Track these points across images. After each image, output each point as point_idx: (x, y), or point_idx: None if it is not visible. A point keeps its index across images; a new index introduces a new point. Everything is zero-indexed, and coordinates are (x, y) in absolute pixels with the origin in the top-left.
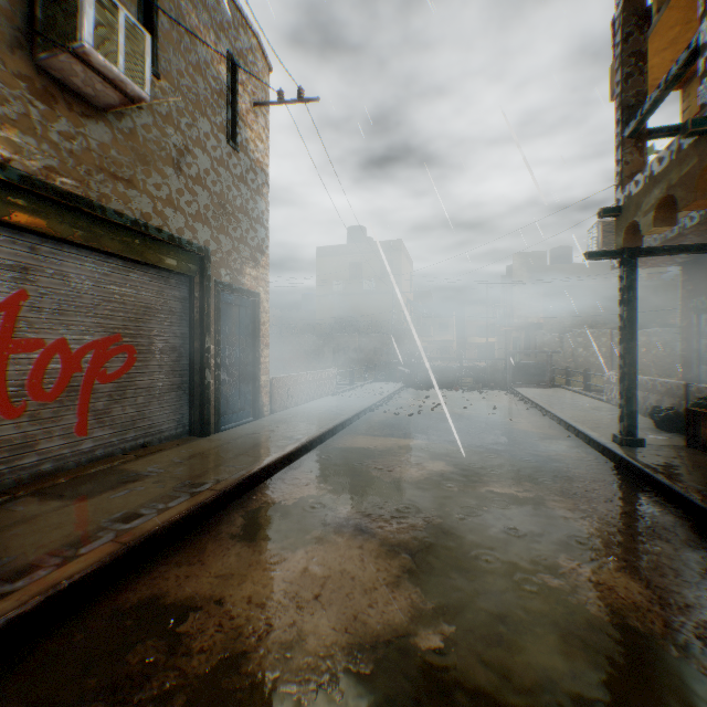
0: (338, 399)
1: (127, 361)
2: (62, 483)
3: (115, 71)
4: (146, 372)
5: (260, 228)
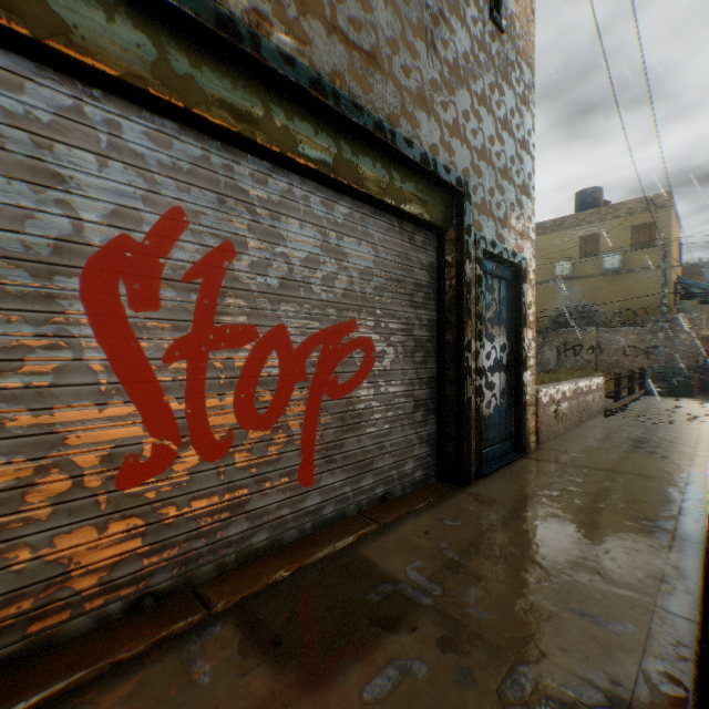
0: (623, 424)
1: (362, 363)
2: (277, 581)
3: None
4: (385, 381)
5: (525, 157)
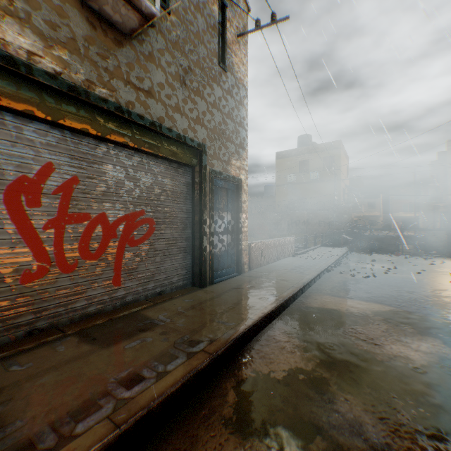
0: (298, 260)
1: (148, 230)
2: (99, 324)
3: None
4: (161, 238)
5: (241, 130)
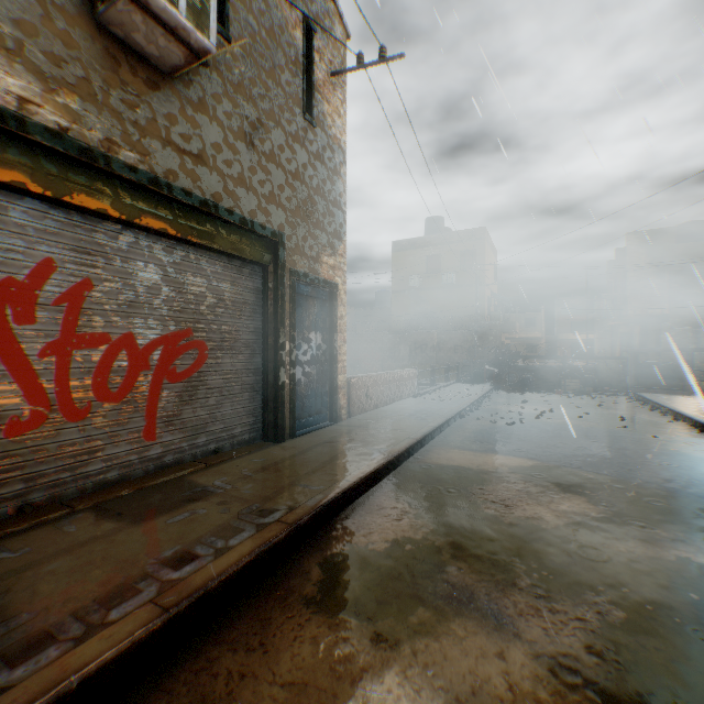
0: (421, 402)
1: (197, 358)
2: (124, 495)
3: (175, 15)
4: (217, 371)
5: (337, 211)
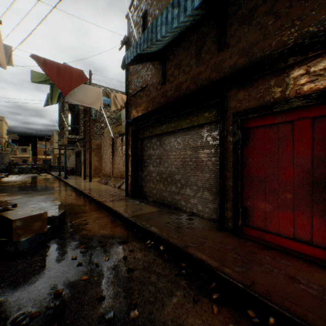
0: None
1: None
2: None
3: None
4: None
5: None
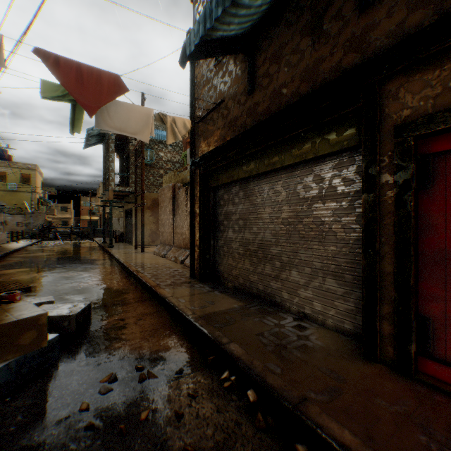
0: (14, 243)
1: None
2: None
3: None
4: None
5: None
